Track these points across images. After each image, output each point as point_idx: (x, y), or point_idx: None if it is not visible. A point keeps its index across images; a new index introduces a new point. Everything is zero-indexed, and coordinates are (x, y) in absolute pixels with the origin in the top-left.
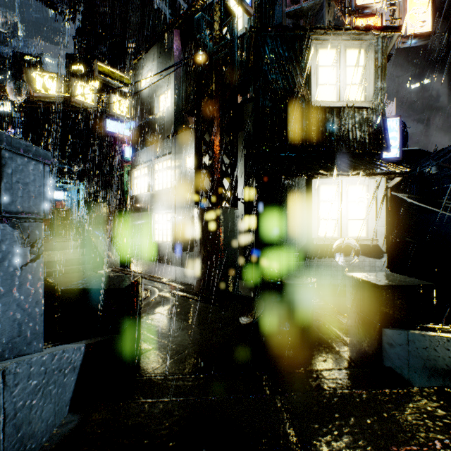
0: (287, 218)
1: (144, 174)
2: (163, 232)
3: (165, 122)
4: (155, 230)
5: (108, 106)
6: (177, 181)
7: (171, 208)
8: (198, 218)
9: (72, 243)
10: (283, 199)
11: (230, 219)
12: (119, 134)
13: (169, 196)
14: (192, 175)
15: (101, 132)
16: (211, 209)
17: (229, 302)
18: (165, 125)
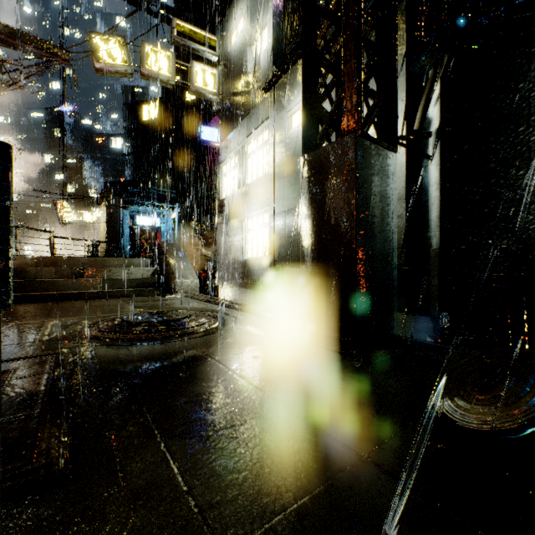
0: (532, 159)
1: (233, 166)
2: (258, 243)
3: (261, 76)
4: (247, 243)
5: (189, 80)
6: (276, 157)
7: (268, 203)
8: (308, 174)
9: (142, 260)
10: (519, 113)
11: (380, 169)
12: (215, 142)
13: (265, 185)
14: (299, 137)
15: (199, 149)
16: (337, 145)
17: (385, 352)
18: (261, 79)
